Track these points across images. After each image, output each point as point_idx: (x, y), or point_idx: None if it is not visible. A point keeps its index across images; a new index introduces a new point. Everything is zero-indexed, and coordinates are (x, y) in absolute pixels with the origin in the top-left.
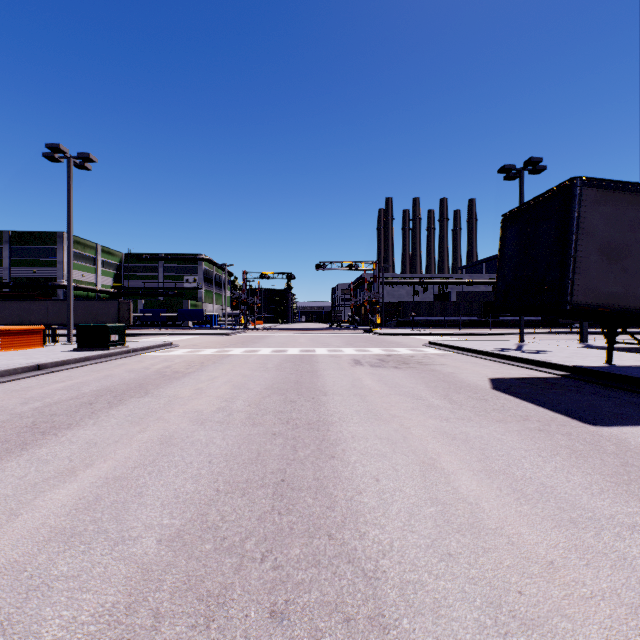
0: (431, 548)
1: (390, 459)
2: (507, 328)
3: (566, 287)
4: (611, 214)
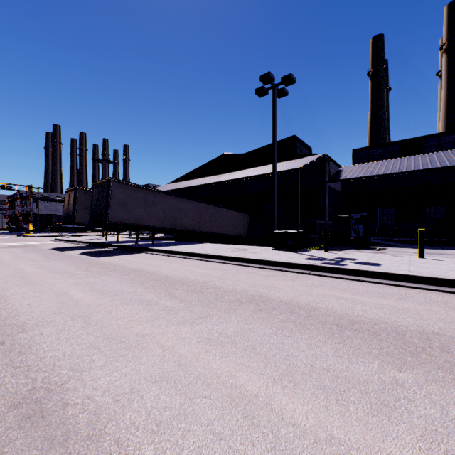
0: None
1: None
2: (125, 232)
3: (74, 217)
4: (89, 198)
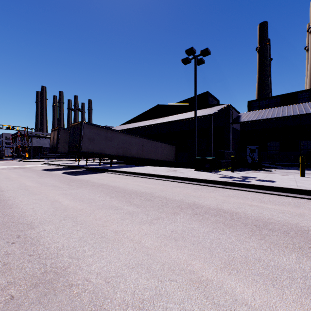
0: (2, 178)
1: (1, 176)
2: (90, 158)
3: (57, 148)
4: (67, 135)
